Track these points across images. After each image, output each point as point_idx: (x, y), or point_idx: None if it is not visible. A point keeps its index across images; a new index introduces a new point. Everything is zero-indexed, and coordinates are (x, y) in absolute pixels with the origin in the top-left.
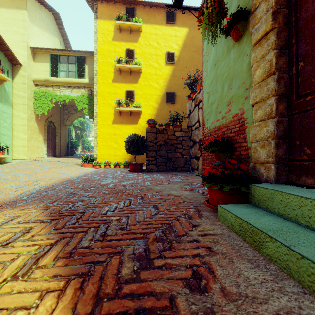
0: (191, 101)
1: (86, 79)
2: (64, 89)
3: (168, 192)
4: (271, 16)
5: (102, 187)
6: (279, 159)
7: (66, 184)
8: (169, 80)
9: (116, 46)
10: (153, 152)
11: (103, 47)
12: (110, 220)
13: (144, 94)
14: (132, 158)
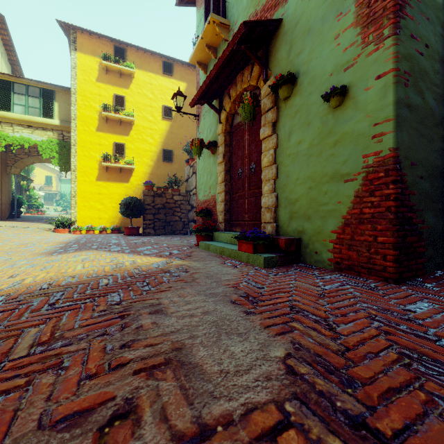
0: (189, 166)
1: (57, 120)
2: (20, 129)
3: (172, 244)
4: (222, 156)
5: (118, 244)
6: (226, 221)
7: (76, 244)
8: (165, 137)
9: (102, 88)
10: (151, 216)
11: (83, 87)
12: (147, 250)
13: (137, 149)
14: (122, 221)
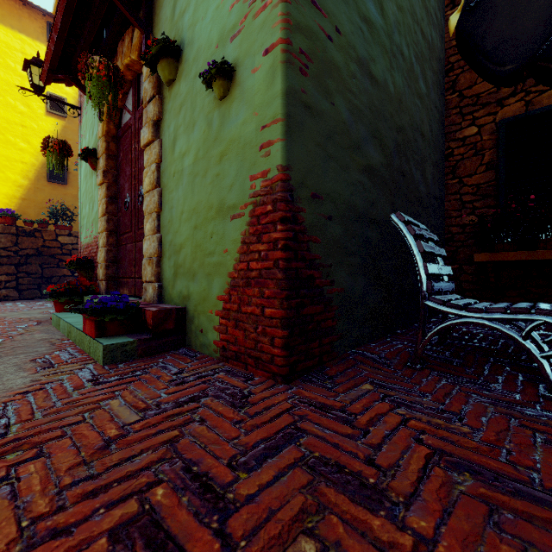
0: None
1: None
2: None
3: (15, 317)
4: (102, 174)
5: None
6: (109, 277)
7: None
8: None
9: None
10: (12, 267)
11: None
12: None
13: None
14: None
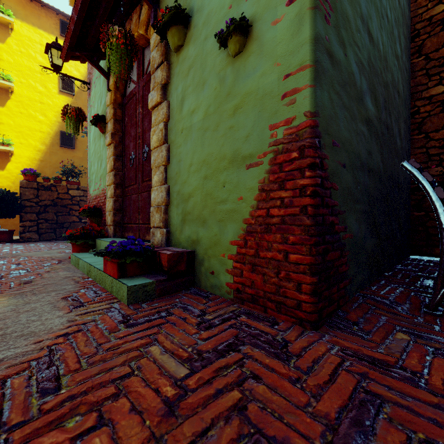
0: None
1: None
2: None
3: (40, 256)
4: (111, 136)
5: None
6: (116, 223)
7: None
8: None
9: None
10: (33, 215)
11: None
12: None
13: (18, 126)
14: None
